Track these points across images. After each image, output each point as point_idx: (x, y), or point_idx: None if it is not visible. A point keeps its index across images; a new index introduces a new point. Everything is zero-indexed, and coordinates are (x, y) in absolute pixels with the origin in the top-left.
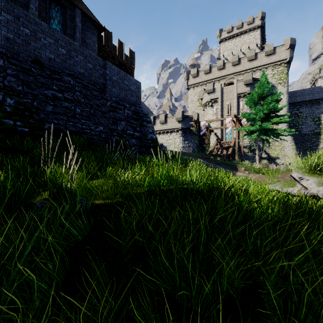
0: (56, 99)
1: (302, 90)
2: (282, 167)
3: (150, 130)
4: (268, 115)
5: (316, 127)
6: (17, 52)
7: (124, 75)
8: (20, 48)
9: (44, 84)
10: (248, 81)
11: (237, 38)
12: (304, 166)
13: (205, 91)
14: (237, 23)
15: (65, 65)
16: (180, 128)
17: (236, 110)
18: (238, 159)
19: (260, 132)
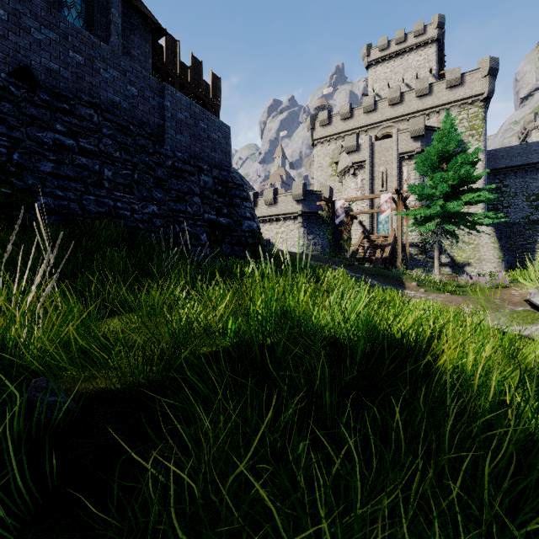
0: (62, 150)
1: (508, 147)
2: (484, 281)
3: (248, 213)
4: (456, 189)
5: (533, 211)
6: None
7: (200, 112)
8: None
9: (36, 119)
10: (417, 131)
11: (397, 60)
12: None
13: (342, 148)
14: (397, 34)
15: (82, 86)
16: (301, 212)
17: (396, 182)
18: (402, 266)
19: (441, 220)
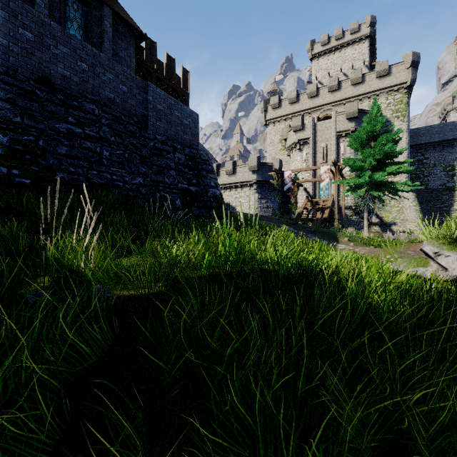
0: (73, 137)
1: (428, 126)
2: (403, 237)
3: (212, 183)
4: (382, 162)
5: (449, 179)
6: (14, 66)
7: (175, 104)
8: (18, 60)
9: (54, 114)
10: (351, 113)
11: (336, 53)
12: (441, 236)
13: (290, 128)
14: (336, 31)
15: (86, 87)
16: (255, 181)
17: (335, 156)
18: (338, 225)
19: (370, 187)
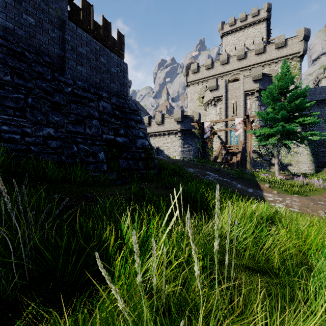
0: None
1: (313, 88)
2: (318, 183)
3: (141, 133)
4: (291, 115)
5: None
6: None
7: (100, 49)
8: None
9: None
10: (256, 76)
11: (240, 32)
12: None
13: (207, 88)
14: (240, 15)
15: None
16: (180, 130)
17: (243, 110)
18: (250, 167)
19: (280, 136)
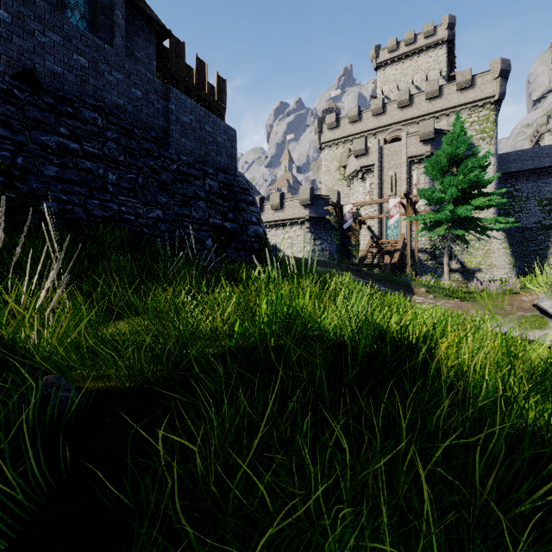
0: (66, 154)
1: (520, 151)
2: (495, 287)
3: (254, 218)
4: (466, 194)
5: (545, 216)
6: None
7: (205, 115)
8: None
9: (40, 123)
10: (426, 134)
11: (406, 61)
12: None
13: (350, 152)
14: (406, 35)
15: (86, 89)
16: (308, 217)
17: (406, 186)
18: (411, 272)
19: (451, 224)
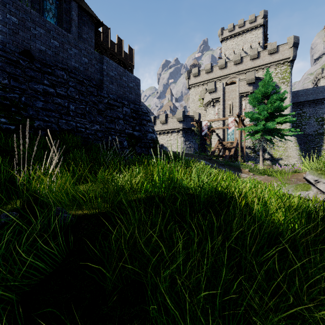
0: (47, 95)
1: (305, 89)
2: (288, 169)
3: (150, 129)
4: (272, 115)
5: (320, 127)
6: (3, 42)
7: (123, 71)
8: (6, 37)
9: (33, 78)
10: (250, 80)
11: (239, 37)
12: (319, 168)
13: (206, 90)
14: (239, 22)
15: (58, 59)
16: (181, 128)
17: (238, 110)
18: (241, 160)
19: (264, 132)
